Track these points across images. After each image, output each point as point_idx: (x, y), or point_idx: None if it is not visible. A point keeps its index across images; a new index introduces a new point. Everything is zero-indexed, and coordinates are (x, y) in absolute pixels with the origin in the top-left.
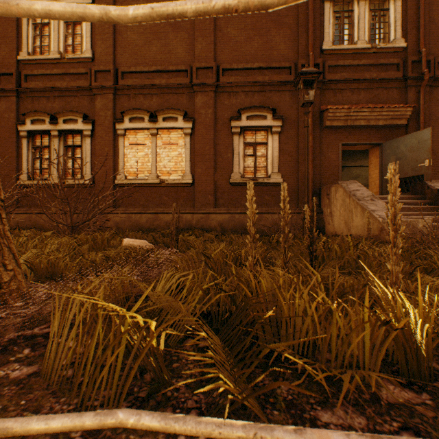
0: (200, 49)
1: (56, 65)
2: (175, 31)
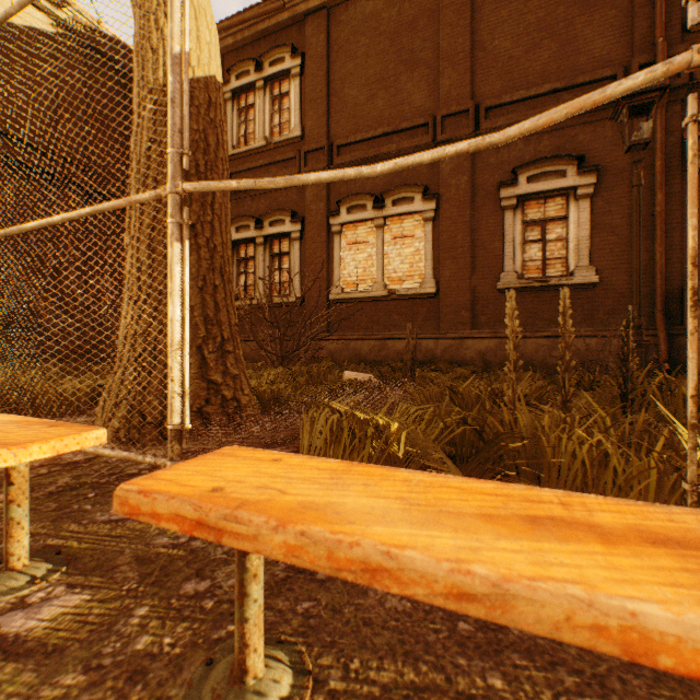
0: (448, 87)
1: (261, 155)
2: (410, 69)
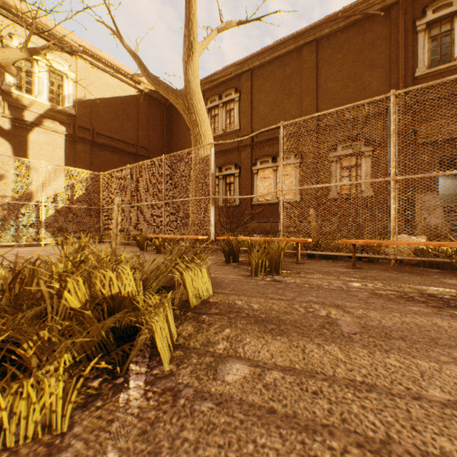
0: (306, 106)
1: (221, 137)
2: (289, 97)
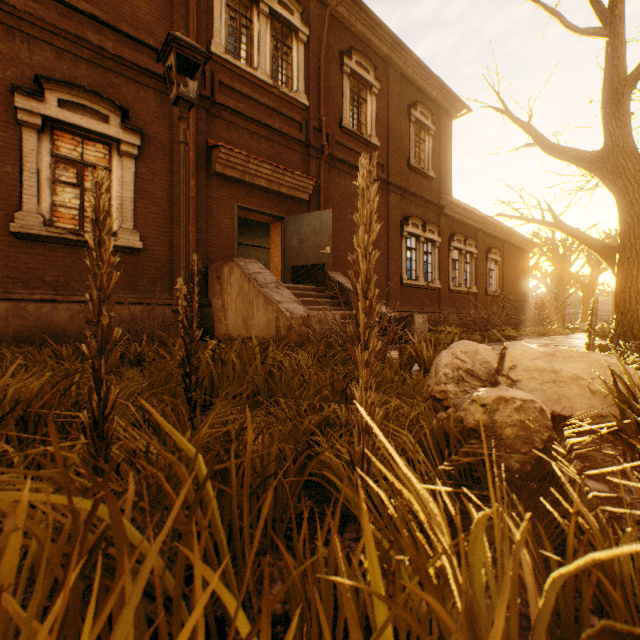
0: None
1: None
2: None
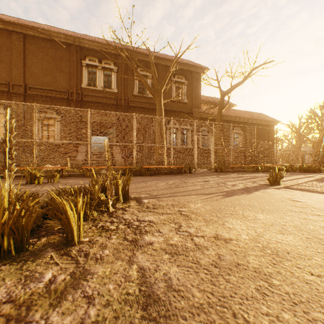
0: (15, 75)
1: None
2: None
